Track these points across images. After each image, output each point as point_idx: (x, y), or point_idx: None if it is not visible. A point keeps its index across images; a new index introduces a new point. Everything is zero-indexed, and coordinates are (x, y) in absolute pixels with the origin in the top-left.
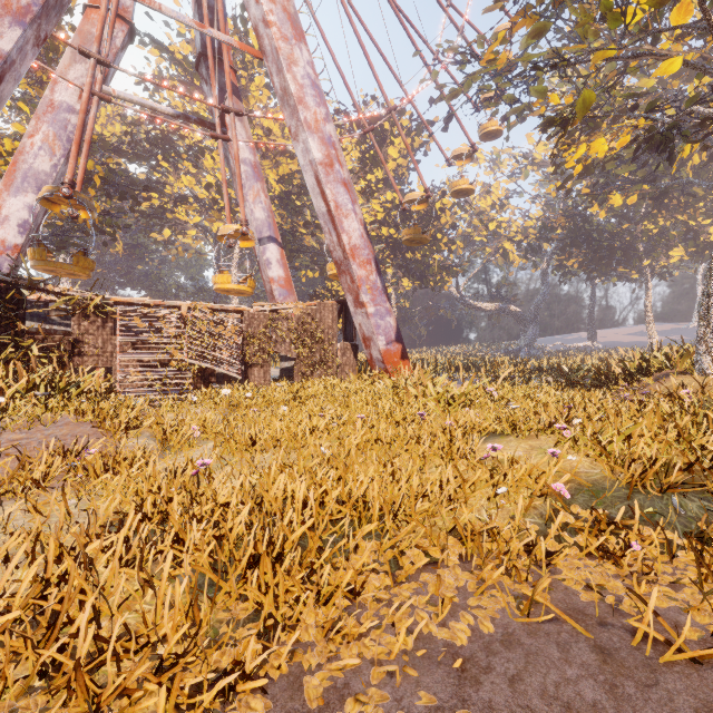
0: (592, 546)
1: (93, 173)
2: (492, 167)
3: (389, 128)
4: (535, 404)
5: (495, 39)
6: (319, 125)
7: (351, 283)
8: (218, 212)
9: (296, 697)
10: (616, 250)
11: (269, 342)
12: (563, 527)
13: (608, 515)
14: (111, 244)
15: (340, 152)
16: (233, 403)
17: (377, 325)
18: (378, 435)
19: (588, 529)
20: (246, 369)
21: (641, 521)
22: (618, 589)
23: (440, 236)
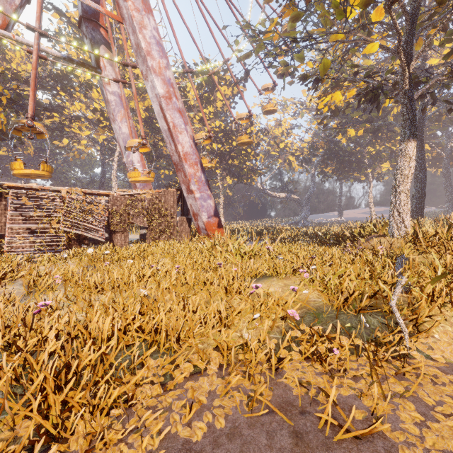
0: (308, 353)
1: (3, 95)
2: (282, 109)
3: (217, 80)
4: (294, 256)
5: (272, 22)
6: (161, 70)
7: (184, 177)
8: (102, 128)
9: None
10: (353, 162)
11: (128, 216)
12: (293, 340)
13: (323, 330)
14: (25, 148)
15: (176, 90)
16: (94, 258)
17: (201, 205)
18: (186, 279)
19: (309, 340)
20: (111, 234)
21: (342, 333)
22: (319, 384)
23: (250, 150)
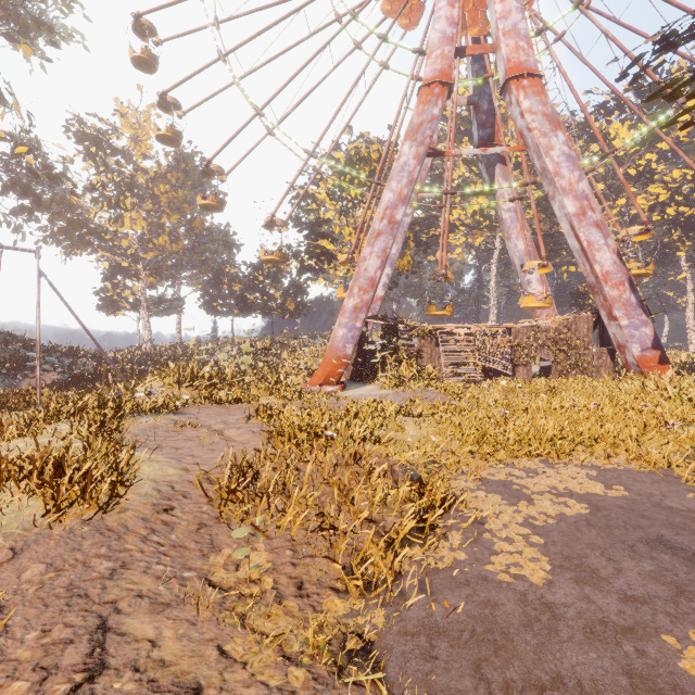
0: None
1: None
2: None
3: None
4: None
5: None
6: (572, 187)
7: (604, 301)
8: (480, 230)
9: (547, 462)
10: None
11: (530, 349)
12: None
13: None
14: None
15: (592, 200)
16: (508, 390)
17: (630, 335)
18: (604, 413)
19: None
20: (513, 368)
21: None
22: None
23: None
